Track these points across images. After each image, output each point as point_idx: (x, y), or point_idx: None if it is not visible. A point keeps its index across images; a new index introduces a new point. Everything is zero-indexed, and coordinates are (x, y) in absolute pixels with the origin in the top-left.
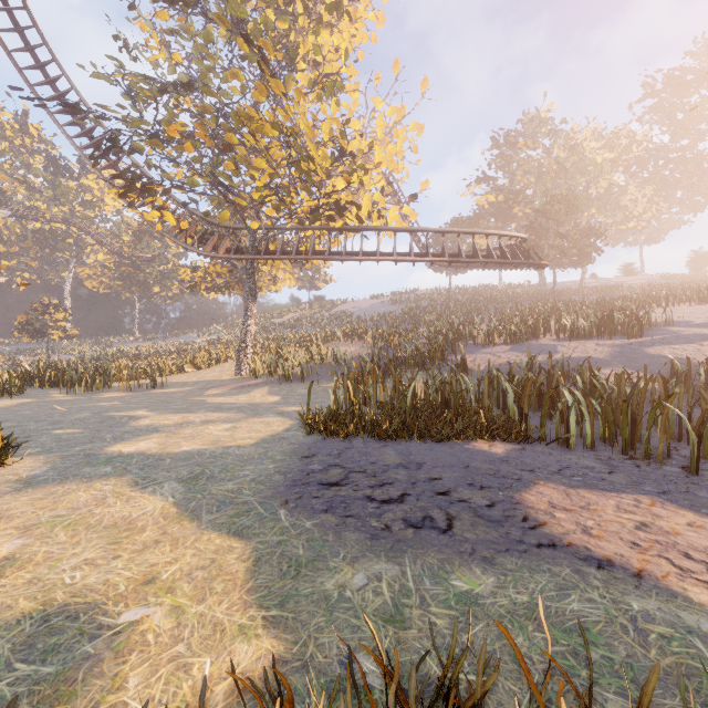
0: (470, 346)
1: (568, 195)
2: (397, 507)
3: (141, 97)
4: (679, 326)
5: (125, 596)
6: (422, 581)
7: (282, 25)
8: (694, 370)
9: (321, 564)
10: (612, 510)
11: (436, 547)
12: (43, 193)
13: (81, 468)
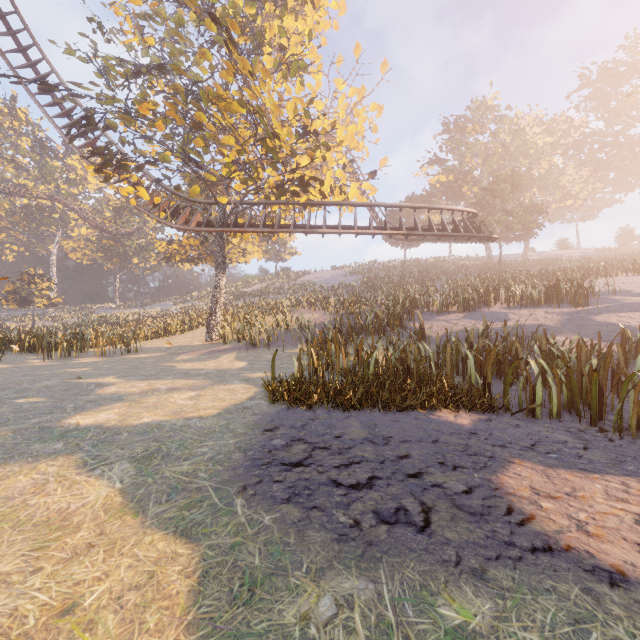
0: (426, 314)
1: (513, 175)
2: (366, 494)
3: (113, 75)
4: (621, 295)
5: (31, 637)
6: (403, 608)
7: (249, 11)
8: None
9: (280, 581)
10: (602, 497)
11: (415, 552)
12: (30, 171)
13: (30, 444)
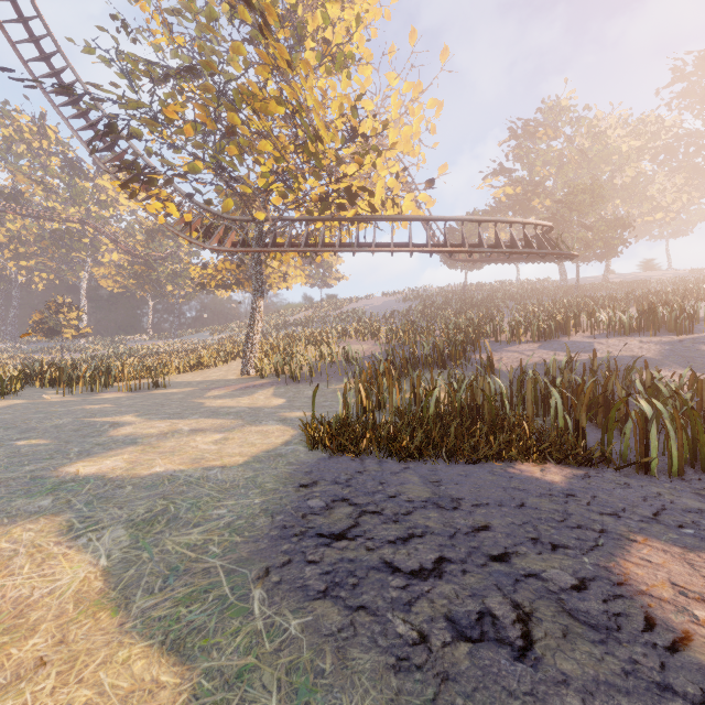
0: (493, 344)
1: (592, 184)
2: (434, 587)
3: (136, 75)
4: None
5: None
6: None
7: None
8: None
9: None
10: None
11: (516, 698)
12: (60, 193)
13: (13, 500)
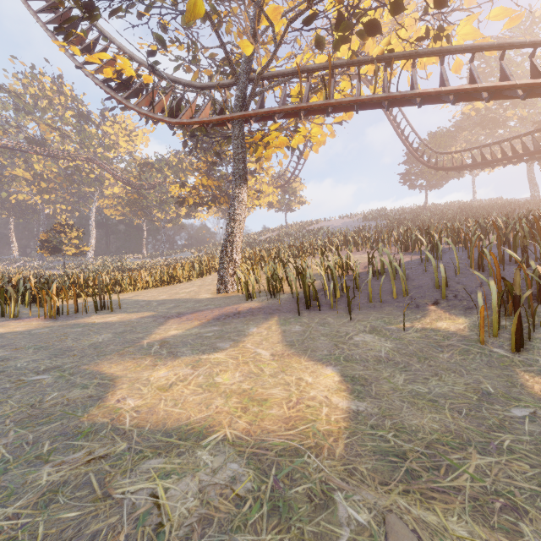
0: None
1: None
2: None
3: None
4: None
5: None
6: None
7: None
8: None
9: None
10: None
11: None
12: (72, 138)
13: None
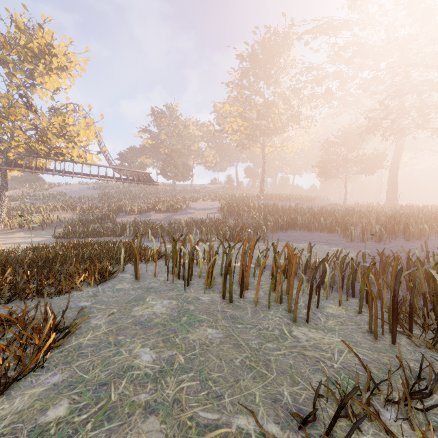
0: (124, 215)
1: (178, 150)
2: None
3: None
4: (191, 209)
5: None
6: None
7: (30, 66)
8: (178, 222)
9: None
10: None
11: None
12: None
13: None
